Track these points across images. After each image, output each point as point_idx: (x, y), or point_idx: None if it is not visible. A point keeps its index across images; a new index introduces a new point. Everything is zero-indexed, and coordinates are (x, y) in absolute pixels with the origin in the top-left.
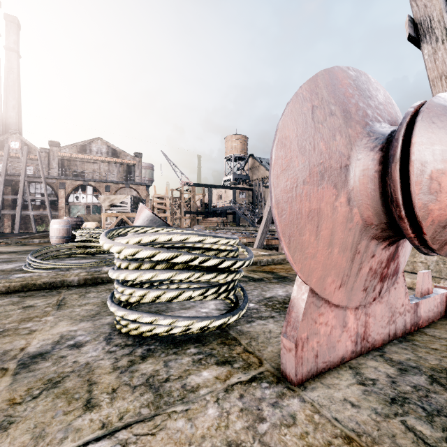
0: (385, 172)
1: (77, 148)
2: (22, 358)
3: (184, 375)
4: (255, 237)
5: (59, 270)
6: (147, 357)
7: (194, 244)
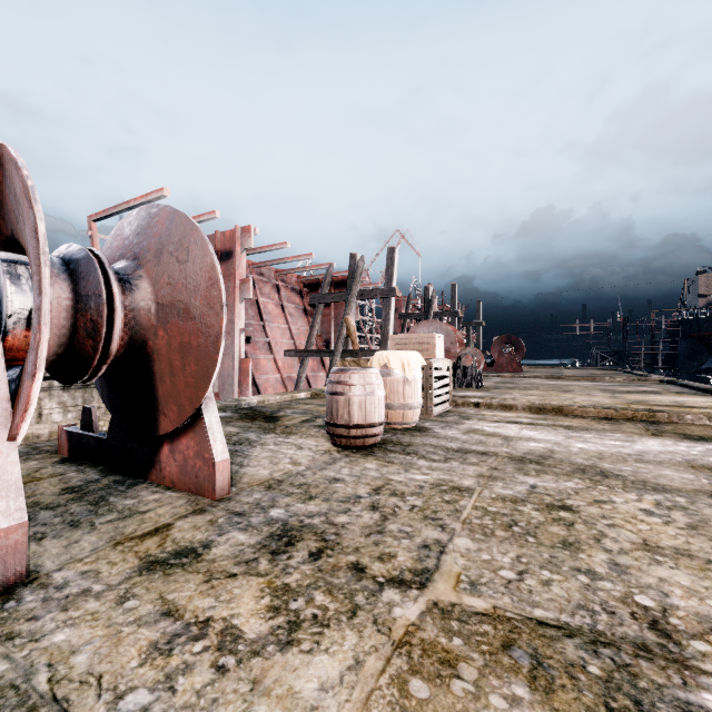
0: (82, 307)
1: None
2: None
3: None
4: None
5: None
6: None
7: None
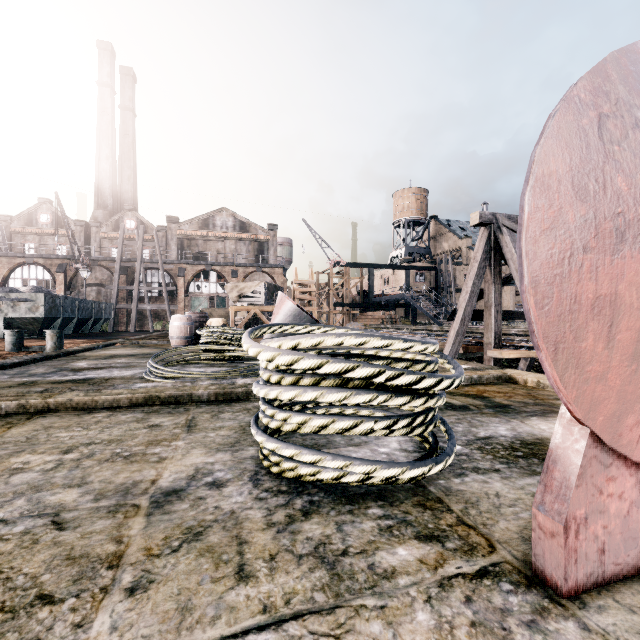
0: None
1: (198, 223)
2: (154, 494)
3: (368, 549)
4: (443, 341)
5: (184, 380)
6: (311, 513)
7: (364, 351)
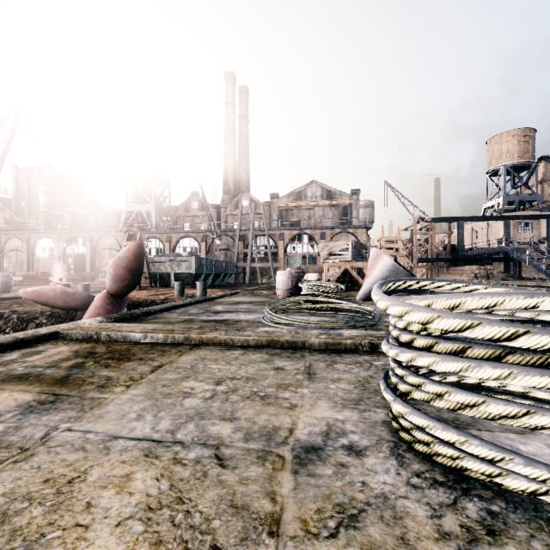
0: None
1: (293, 196)
2: (294, 446)
3: None
4: None
5: (294, 327)
6: (498, 533)
7: (513, 312)
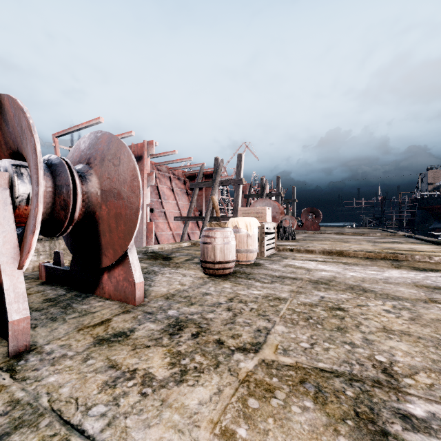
0: (58, 192)
1: None
2: None
3: None
4: None
5: None
6: None
7: None
